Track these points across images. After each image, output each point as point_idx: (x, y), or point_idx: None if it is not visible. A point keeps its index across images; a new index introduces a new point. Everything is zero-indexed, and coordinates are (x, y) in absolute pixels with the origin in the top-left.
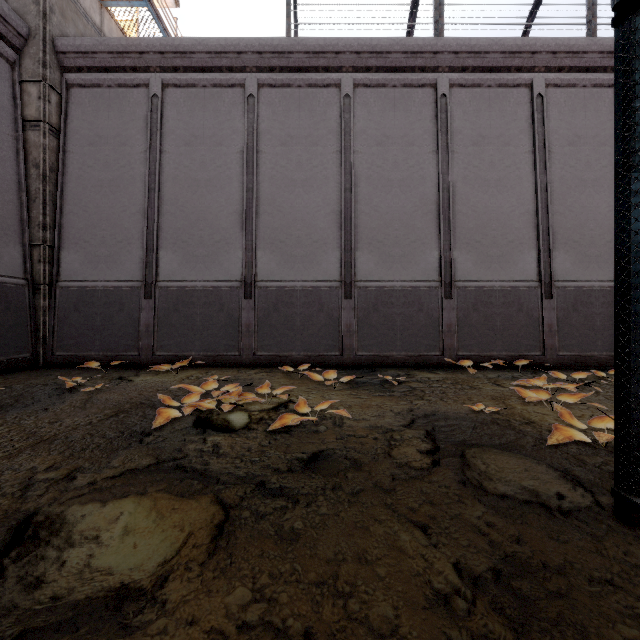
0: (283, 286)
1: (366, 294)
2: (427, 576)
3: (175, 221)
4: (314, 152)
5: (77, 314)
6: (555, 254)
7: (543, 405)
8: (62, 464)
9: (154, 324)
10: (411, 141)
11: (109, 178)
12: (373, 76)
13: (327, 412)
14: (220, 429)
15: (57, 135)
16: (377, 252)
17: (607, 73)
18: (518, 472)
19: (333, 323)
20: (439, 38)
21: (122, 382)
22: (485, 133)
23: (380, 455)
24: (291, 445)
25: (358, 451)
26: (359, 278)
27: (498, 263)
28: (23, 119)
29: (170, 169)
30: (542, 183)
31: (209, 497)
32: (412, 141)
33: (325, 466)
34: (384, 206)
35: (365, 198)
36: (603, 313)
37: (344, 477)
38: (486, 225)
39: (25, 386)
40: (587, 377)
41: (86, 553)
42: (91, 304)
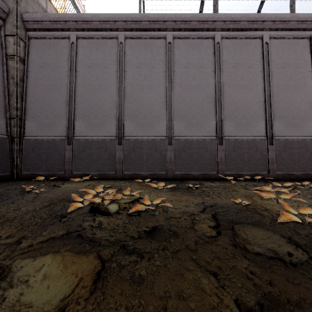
0: (137, 139)
1: (179, 143)
2: (220, 309)
3: (83, 106)
4: (153, 71)
5: (33, 153)
6: (274, 123)
7: (271, 200)
8: (15, 234)
9: (72, 158)
10: (202, 66)
11: (49, 84)
12: (182, 33)
13: (159, 204)
14: (103, 213)
15: (23, 63)
16: (184, 121)
17: (300, 31)
18: (264, 239)
19: (162, 157)
20: (216, 14)
21: (55, 187)
22: (239, 62)
23: (188, 229)
24: (140, 223)
25: (176, 226)
26: (175, 135)
27: (245, 127)
28: (6, 54)
29: (80, 80)
30: (268, 87)
31: (94, 255)
32: (202, 66)
33: (158, 235)
34: (188, 98)
35: (178, 94)
36: (298, 152)
37: (169, 242)
38: (239, 108)
39: (5, 190)
40: (291, 185)
41: (19, 292)
42: (40, 148)
